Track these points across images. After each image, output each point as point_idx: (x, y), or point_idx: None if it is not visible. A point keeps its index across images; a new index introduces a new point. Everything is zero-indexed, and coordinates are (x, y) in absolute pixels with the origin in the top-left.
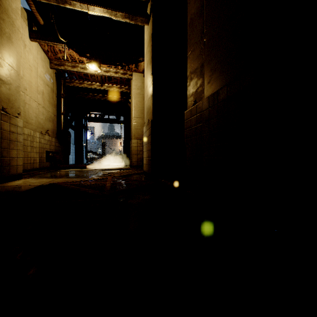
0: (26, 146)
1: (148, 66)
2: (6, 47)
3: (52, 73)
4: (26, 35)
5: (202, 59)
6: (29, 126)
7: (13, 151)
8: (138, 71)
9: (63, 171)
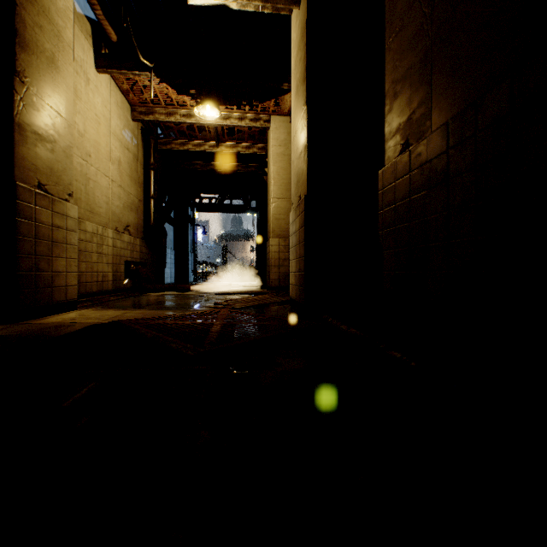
0: (90, 253)
1: (299, 90)
2: (46, 76)
3: (136, 129)
4: (89, 63)
5: (425, 39)
6: (96, 218)
7: (59, 261)
8: (280, 113)
9: (151, 296)
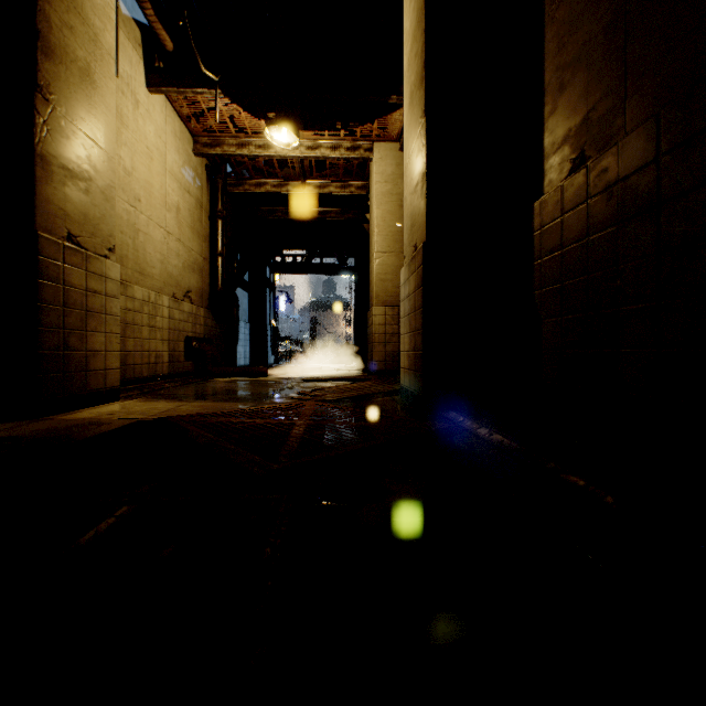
0: (140, 327)
1: (415, 97)
2: (79, 94)
3: (199, 166)
4: (138, 81)
5: None
6: (147, 281)
7: (96, 337)
8: (387, 138)
9: (217, 382)
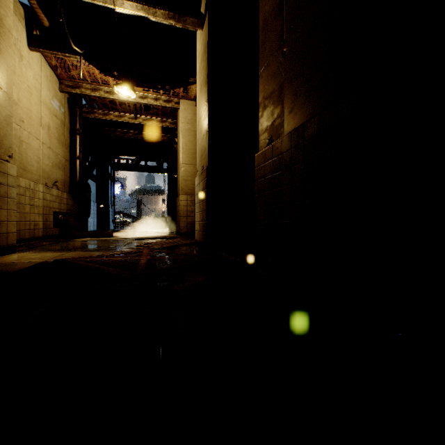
0: (24, 205)
1: (203, 89)
2: None
3: (63, 99)
4: (22, 42)
5: (281, 77)
6: (28, 174)
7: (1, 212)
8: (188, 98)
9: (79, 241)
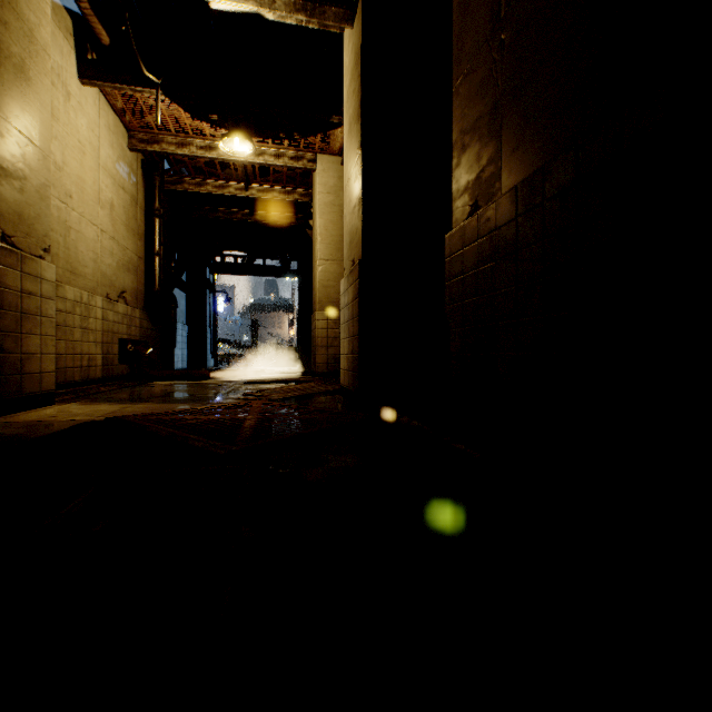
0: (72, 328)
1: (353, 129)
2: (13, 90)
3: (135, 161)
4: (70, 72)
5: (495, 89)
6: (79, 280)
7: (31, 339)
8: (329, 151)
9: (157, 386)
